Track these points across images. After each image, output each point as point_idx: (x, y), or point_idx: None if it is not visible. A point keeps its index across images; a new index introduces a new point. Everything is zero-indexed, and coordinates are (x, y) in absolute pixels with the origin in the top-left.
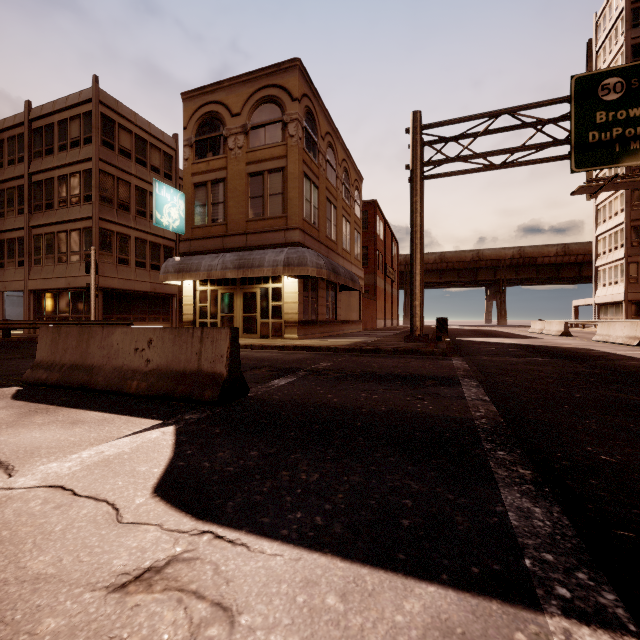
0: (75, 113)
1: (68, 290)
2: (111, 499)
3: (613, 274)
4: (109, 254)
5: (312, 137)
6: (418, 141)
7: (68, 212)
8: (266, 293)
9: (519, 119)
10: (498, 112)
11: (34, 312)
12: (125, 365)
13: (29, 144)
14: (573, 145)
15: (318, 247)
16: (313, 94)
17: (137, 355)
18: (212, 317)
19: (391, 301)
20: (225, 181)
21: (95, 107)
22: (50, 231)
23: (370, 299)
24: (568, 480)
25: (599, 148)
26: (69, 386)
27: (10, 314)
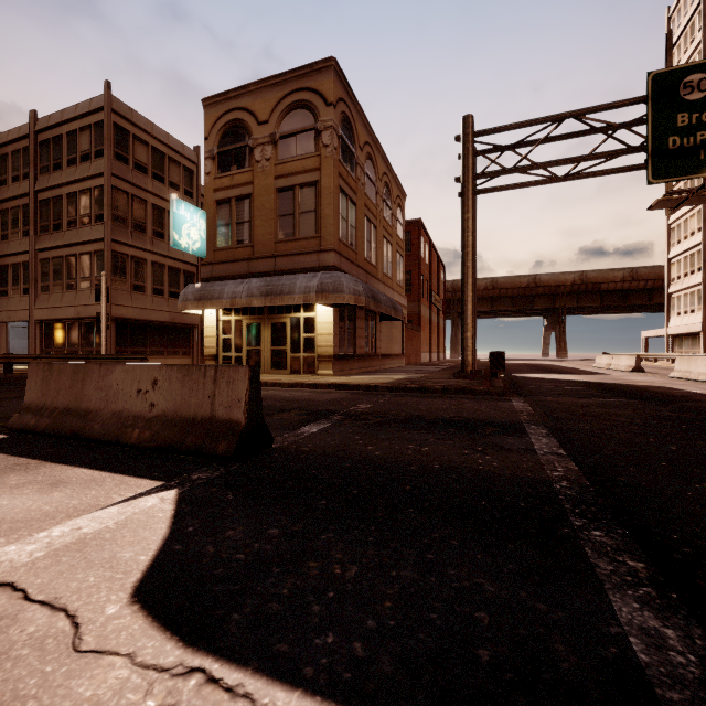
0: (85, 123)
1: (78, 320)
2: (73, 607)
3: (689, 301)
4: (123, 280)
5: (349, 147)
6: (470, 150)
7: (77, 233)
8: (297, 323)
9: (587, 123)
10: (562, 116)
11: (40, 345)
12: (126, 410)
13: (35, 158)
14: (650, 152)
15: (356, 271)
16: (350, 99)
17: (140, 398)
18: (237, 350)
19: (437, 332)
20: (251, 197)
21: (107, 116)
22: (58, 255)
23: (414, 330)
24: (699, 579)
25: (681, 155)
26: (60, 434)
27: (15, 347)
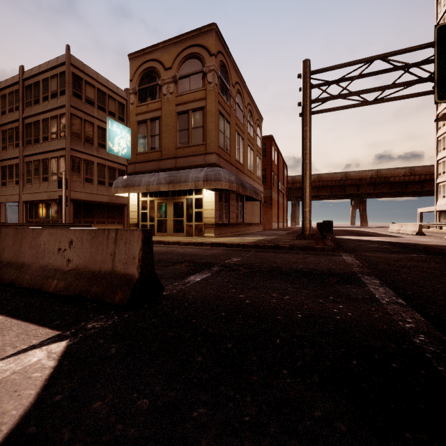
0: (54, 73)
1: (49, 201)
2: None
3: None
4: (78, 175)
5: (225, 84)
6: (308, 83)
7: (49, 145)
8: (190, 202)
9: (390, 63)
10: (372, 58)
11: (26, 217)
12: (50, 264)
13: (23, 97)
14: (436, 81)
15: (230, 168)
16: (226, 52)
17: (60, 255)
18: (151, 220)
19: (282, 209)
20: (160, 119)
21: (67, 68)
22: (37, 159)
23: (268, 207)
24: None
25: None
26: (1, 283)
27: (12, 218)
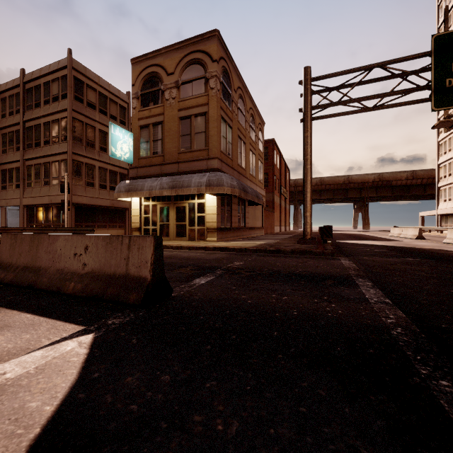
0: (55, 77)
1: (50, 205)
2: None
3: (452, 192)
4: (79, 179)
5: (227, 90)
6: (309, 90)
7: (50, 148)
8: (193, 207)
9: (388, 71)
10: (372, 66)
11: (27, 221)
12: (66, 268)
13: (23, 100)
14: (433, 89)
15: (232, 172)
16: (228, 57)
17: (76, 259)
18: (153, 225)
19: (284, 213)
20: (162, 123)
21: (69, 72)
22: (38, 162)
23: (270, 211)
24: None
25: None
26: (20, 285)
27: (11, 222)
